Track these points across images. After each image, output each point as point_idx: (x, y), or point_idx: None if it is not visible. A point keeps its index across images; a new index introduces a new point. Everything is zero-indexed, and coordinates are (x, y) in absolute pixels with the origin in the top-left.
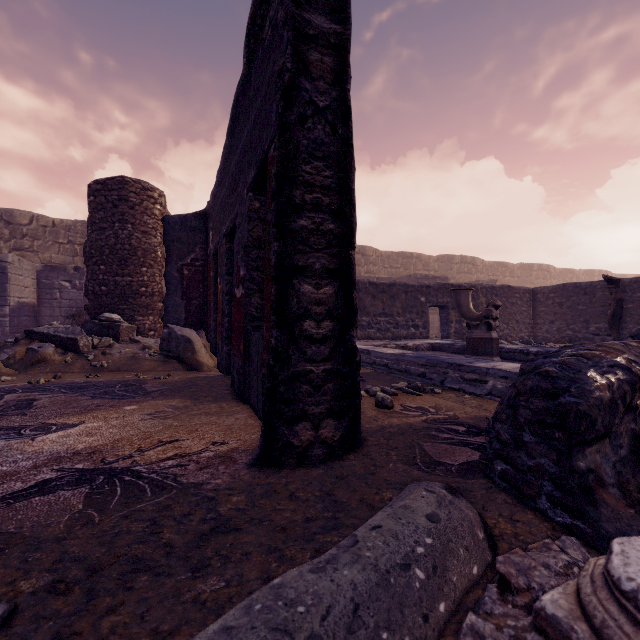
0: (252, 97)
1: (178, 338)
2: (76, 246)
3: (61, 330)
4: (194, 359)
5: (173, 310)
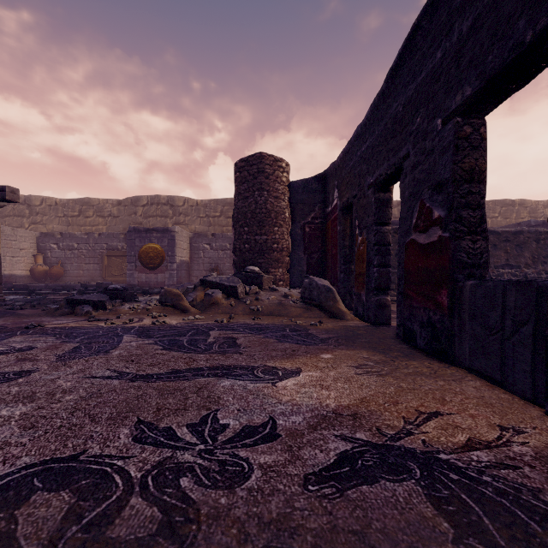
0: (462, 3)
1: (319, 287)
2: (210, 218)
3: (224, 279)
4: (336, 308)
5: (297, 263)
